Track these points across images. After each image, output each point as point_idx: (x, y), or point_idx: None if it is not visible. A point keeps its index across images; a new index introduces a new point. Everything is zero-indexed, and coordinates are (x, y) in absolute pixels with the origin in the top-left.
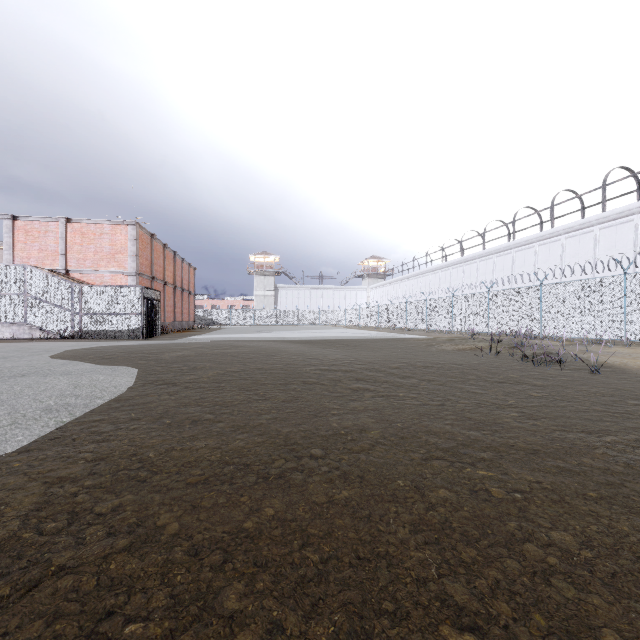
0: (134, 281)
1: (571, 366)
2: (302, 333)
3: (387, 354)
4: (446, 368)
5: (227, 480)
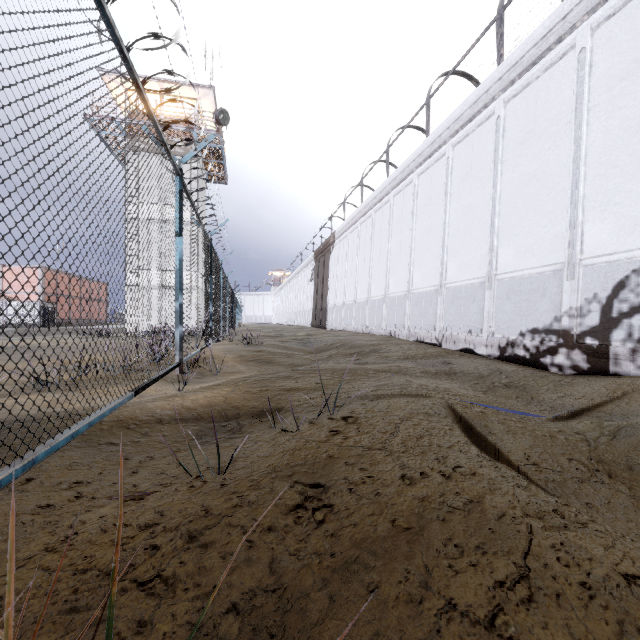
0: (41, 297)
1: None
2: None
3: None
4: None
5: None
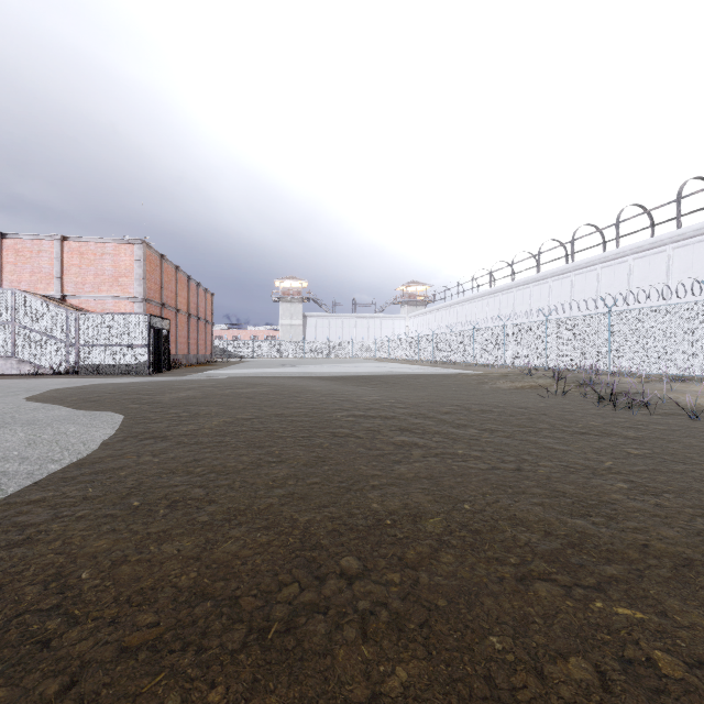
0: (140, 308)
1: (659, 410)
2: (333, 367)
3: (433, 394)
4: (508, 413)
5: (194, 640)
